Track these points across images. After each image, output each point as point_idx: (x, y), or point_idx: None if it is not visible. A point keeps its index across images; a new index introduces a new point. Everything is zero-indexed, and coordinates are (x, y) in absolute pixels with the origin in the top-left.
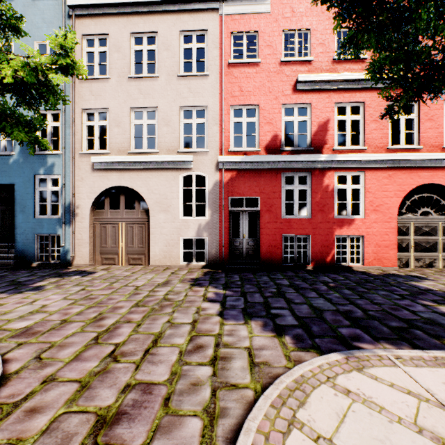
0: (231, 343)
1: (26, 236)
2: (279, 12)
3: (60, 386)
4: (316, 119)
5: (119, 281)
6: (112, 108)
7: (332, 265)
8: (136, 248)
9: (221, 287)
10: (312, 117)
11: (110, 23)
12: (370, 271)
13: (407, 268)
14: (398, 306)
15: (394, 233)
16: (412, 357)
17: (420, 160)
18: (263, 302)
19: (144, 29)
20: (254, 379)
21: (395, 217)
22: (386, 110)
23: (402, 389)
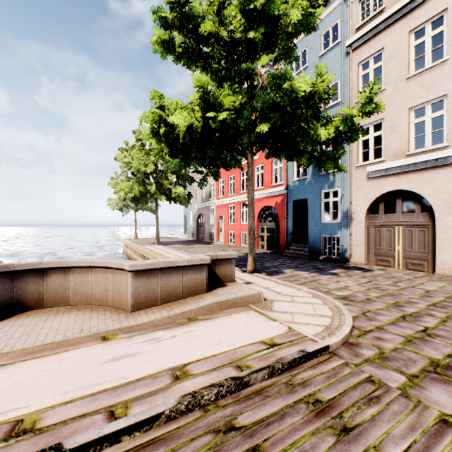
0: None
1: (315, 236)
2: None
3: (389, 334)
4: None
5: (402, 282)
6: (387, 116)
7: None
8: (415, 253)
9: None
10: None
11: (384, 36)
12: None
13: None
14: None
15: None
16: None
17: None
18: None
19: (426, 17)
20: None
21: None
22: None
23: None
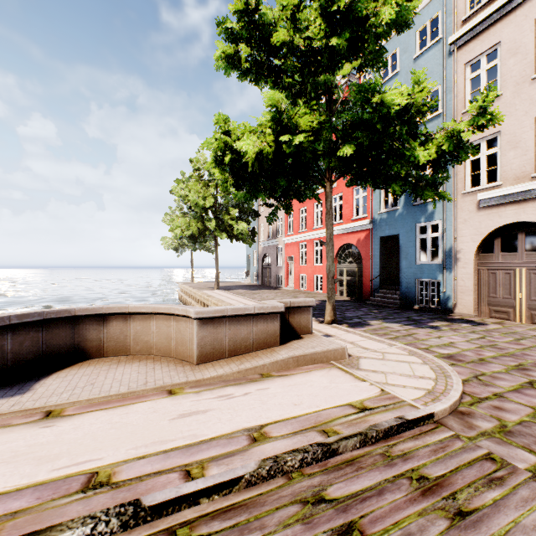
0: None
1: (408, 280)
2: None
3: (512, 403)
4: None
5: (526, 339)
6: (504, 128)
7: None
8: None
9: None
10: None
11: (501, 27)
12: None
13: None
14: None
15: None
16: None
17: None
18: None
19: None
20: None
21: None
22: None
23: None
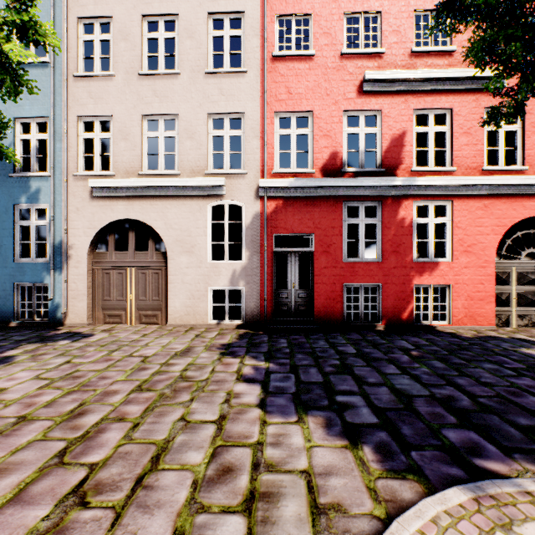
0: (279, 462)
1: (2, 286)
2: None
3: None
4: (388, 131)
5: (121, 349)
6: (117, 115)
7: (409, 324)
8: (150, 302)
9: (262, 358)
10: (383, 128)
11: (114, 2)
12: (461, 332)
13: (507, 328)
14: (518, 389)
15: (491, 281)
16: None
17: (525, 185)
18: (322, 383)
19: (160, 10)
20: None
21: (492, 261)
22: (491, 113)
23: None
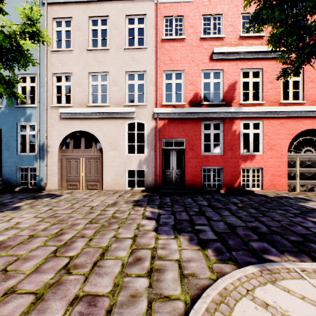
0: (164, 256)
1: (10, 168)
2: (200, 1)
3: (17, 299)
4: (226, 81)
5: (78, 203)
6: (75, 72)
7: (238, 189)
8: (93, 177)
9: (156, 207)
10: (224, 79)
11: (73, 9)
12: (268, 194)
13: (294, 192)
14: (293, 223)
15: (285, 165)
16: (315, 269)
17: (304, 111)
18: (188, 220)
19: (98, 14)
20: (184, 290)
21: (285, 154)
22: (282, 73)
23: (313, 301)
